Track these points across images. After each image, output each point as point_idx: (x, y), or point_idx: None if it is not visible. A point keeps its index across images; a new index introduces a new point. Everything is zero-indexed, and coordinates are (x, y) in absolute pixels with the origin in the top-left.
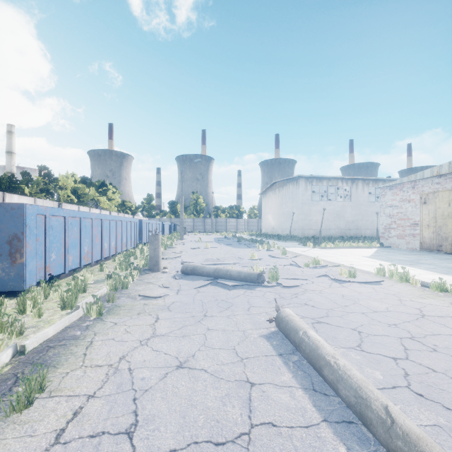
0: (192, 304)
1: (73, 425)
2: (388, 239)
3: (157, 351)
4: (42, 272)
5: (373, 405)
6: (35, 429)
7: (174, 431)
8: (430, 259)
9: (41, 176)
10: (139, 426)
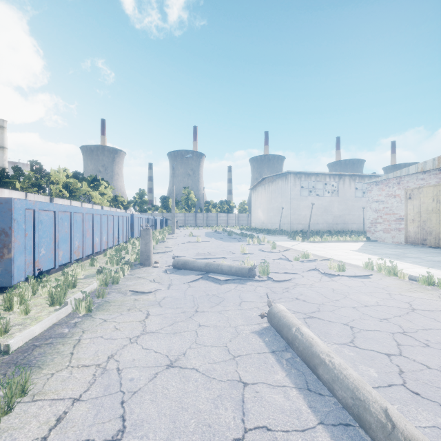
0: (183, 299)
1: (55, 433)
2: (374, 233)
3: (147, 349)
4: (30, 267)
5: (372, 407)
6: (15, 438)
7: (164, 437)
8: (415, 253)
9: (32, 171)
10: (126, 433)
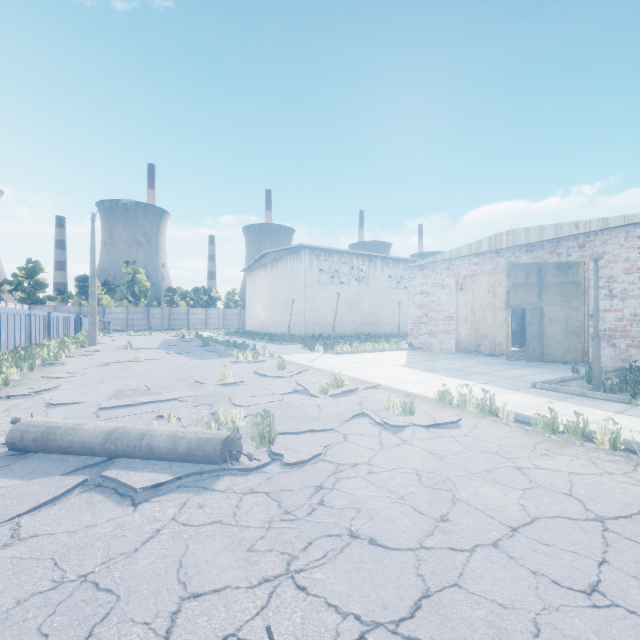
0: None
1: None
2: (417, 338)
3: None
4: None
5: None
6: None
7: None
8: (478, 365)
9: None
10: None
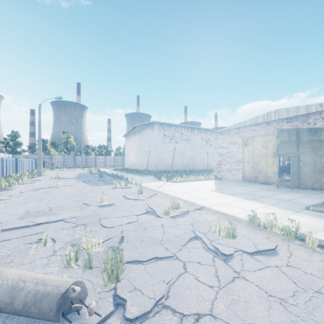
0: None
1: None
2: (219, 173)
3: None
4: None
5: None
6: None
7: None
8: (260, 190)
9: None
10: None
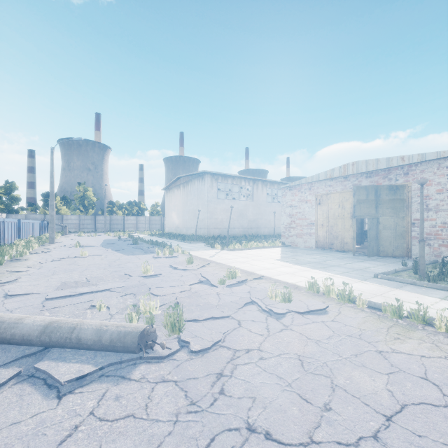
0: None
1: None
2: (288, 238)
3: None
4: None
5: None
6: None
7: None
8: (332, 259)
9: None
10: None
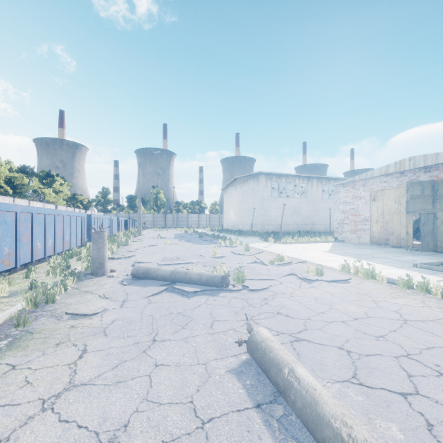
0: (138, 323)
1: None
2: (341, 234)
3: (65, 422)
4: None
5: None
6: None
7: None
8: (382, 253)
9: None
10: None
